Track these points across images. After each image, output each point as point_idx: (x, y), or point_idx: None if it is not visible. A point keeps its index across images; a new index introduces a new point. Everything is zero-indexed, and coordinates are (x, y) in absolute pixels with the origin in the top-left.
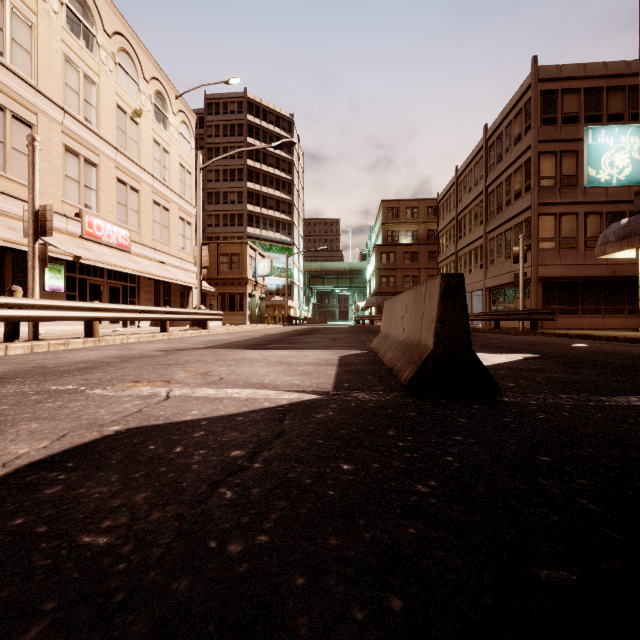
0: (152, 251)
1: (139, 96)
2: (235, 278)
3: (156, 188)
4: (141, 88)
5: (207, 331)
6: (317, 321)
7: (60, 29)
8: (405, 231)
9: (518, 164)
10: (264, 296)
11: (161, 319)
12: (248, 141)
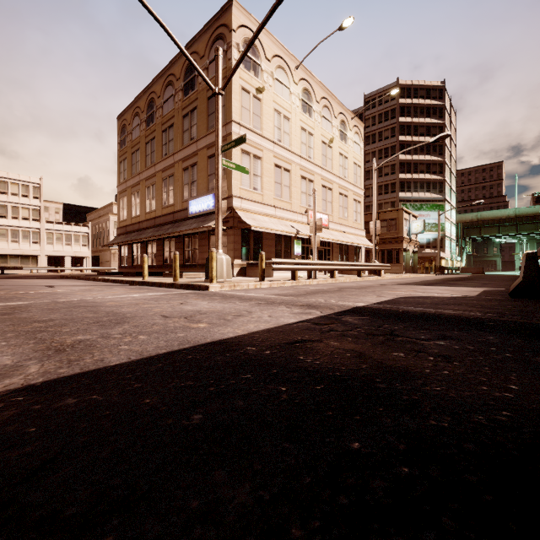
0: (338, 225)
1: (332, 129)
2: (392, 237)
3: (340, 184)
4: (333, 124)
5: (381, 277)
6: (471, 271)
7: (299, 114)
8: None
9: None
10: (416, 250)
11: (358, 269)
12: (400, 121)
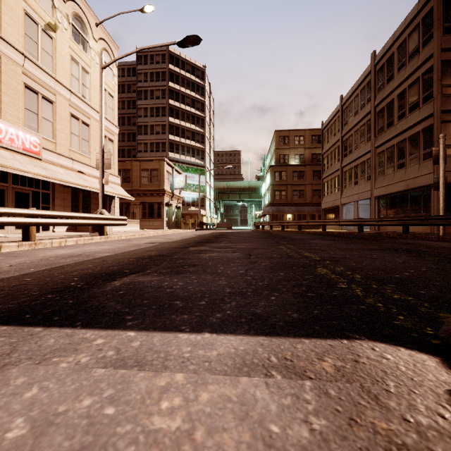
0: (69, 160)
1: (54, 11)
2: (154, 190)
3: (74, 103)
4: (56, 5)
5: (103, 237)
6: (224, 226)
7: None
8: (294, 155)
9: (414, 77)
10: (180, 206)
11: (16, 224)
12: (170, 85)
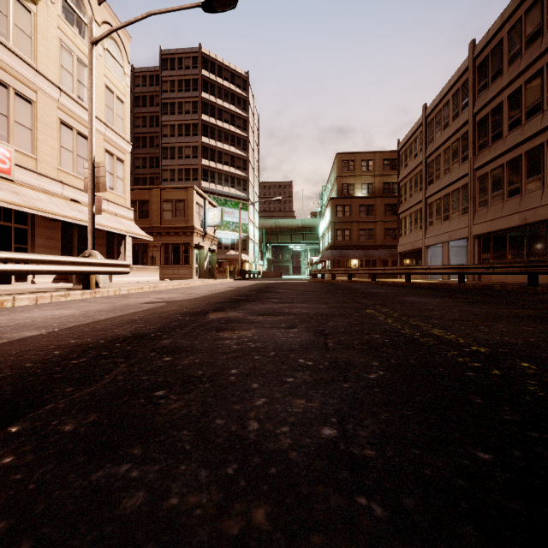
0: (57, 184)
1: None
2: (179, 227)
3: (66, 106)
4: None
5: (88, 292)
6: (271, 275)
7: None
8: (360, 184)
9: (534, 69)
10: (215, 248)
11: None
12: (203, 96)
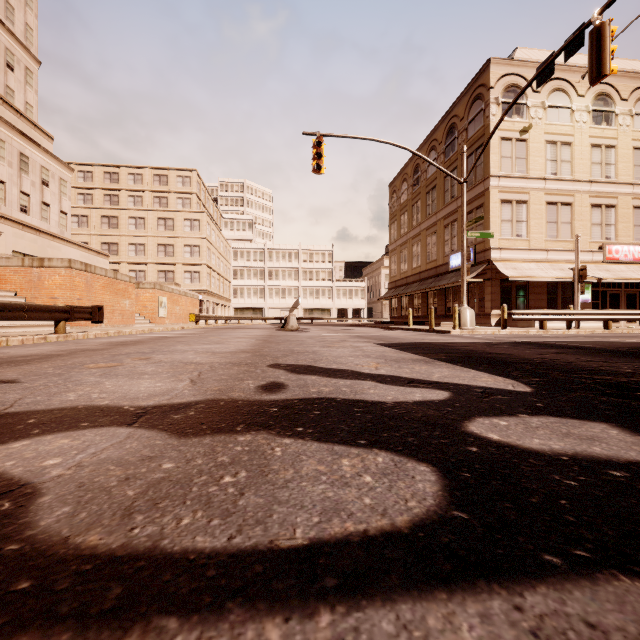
0: None
1: None
2: None
3: None
4: None
5: None
6: None
7: (587, 130)
8: None
9: None
10: None
11: None
12: None
